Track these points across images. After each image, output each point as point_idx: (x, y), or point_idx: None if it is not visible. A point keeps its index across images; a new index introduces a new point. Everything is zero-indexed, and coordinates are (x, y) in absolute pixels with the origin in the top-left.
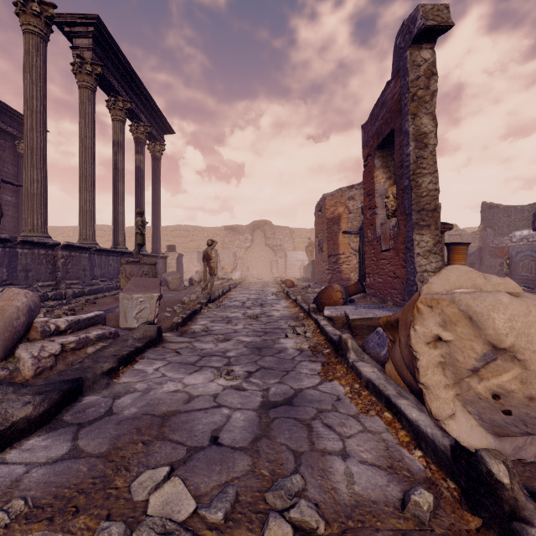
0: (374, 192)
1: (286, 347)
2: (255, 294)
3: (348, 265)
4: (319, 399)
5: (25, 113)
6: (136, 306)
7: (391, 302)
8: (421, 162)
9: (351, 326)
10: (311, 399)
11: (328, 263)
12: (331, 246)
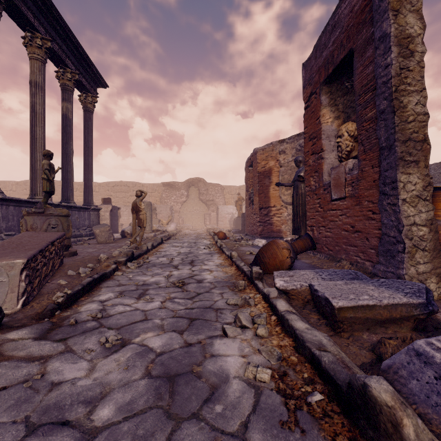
0: (321, 133)
1: (227, 372)
2: (186, 247)
3: (279, 218)
4: None
5: None
6: None
7: (347, 261)
8: (406, 76)
9: (333, 316)
10: None
11: (259, 215)
12: (262, 199)
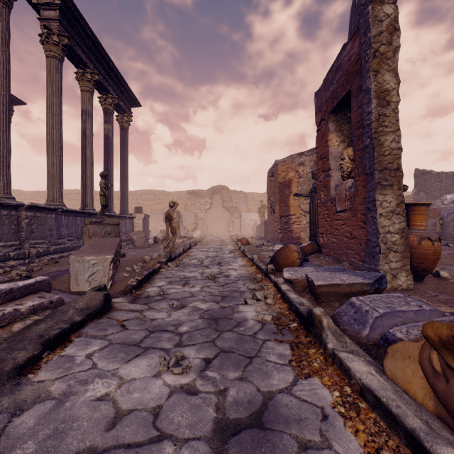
0: (328, 155)
1: (247, 317)
2: (213, 252)
3: (298, 225)
4: (299, 415)
5: None
6: (88, 268)
7: (347, 262)
8: (383, 120)
9: (316, 292)
10: (288, 417)
11: (280, 223)
12: (282, 208)
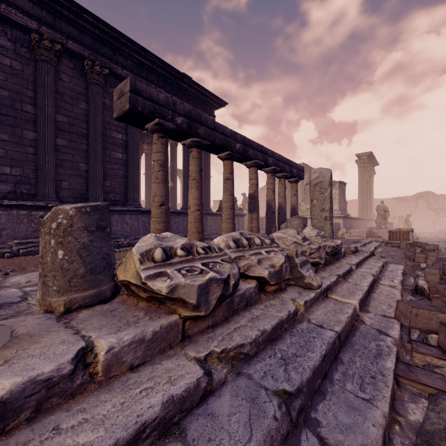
0: None
1: None
2: (431, 235)
3: None
4: None
5: (359, 187)
6: None
7: None
8: None
9: None
10: None
11: None
12: None
